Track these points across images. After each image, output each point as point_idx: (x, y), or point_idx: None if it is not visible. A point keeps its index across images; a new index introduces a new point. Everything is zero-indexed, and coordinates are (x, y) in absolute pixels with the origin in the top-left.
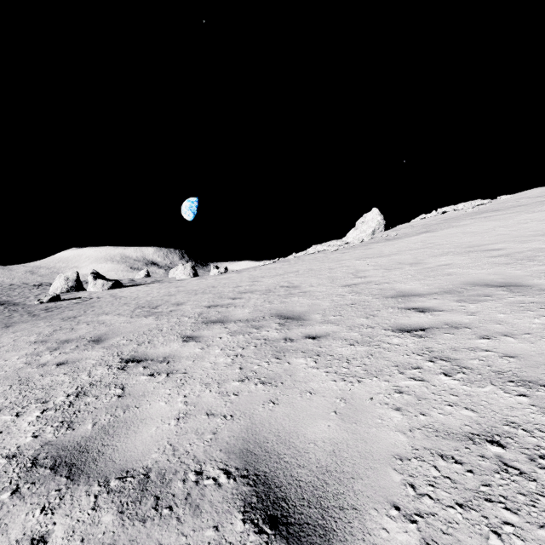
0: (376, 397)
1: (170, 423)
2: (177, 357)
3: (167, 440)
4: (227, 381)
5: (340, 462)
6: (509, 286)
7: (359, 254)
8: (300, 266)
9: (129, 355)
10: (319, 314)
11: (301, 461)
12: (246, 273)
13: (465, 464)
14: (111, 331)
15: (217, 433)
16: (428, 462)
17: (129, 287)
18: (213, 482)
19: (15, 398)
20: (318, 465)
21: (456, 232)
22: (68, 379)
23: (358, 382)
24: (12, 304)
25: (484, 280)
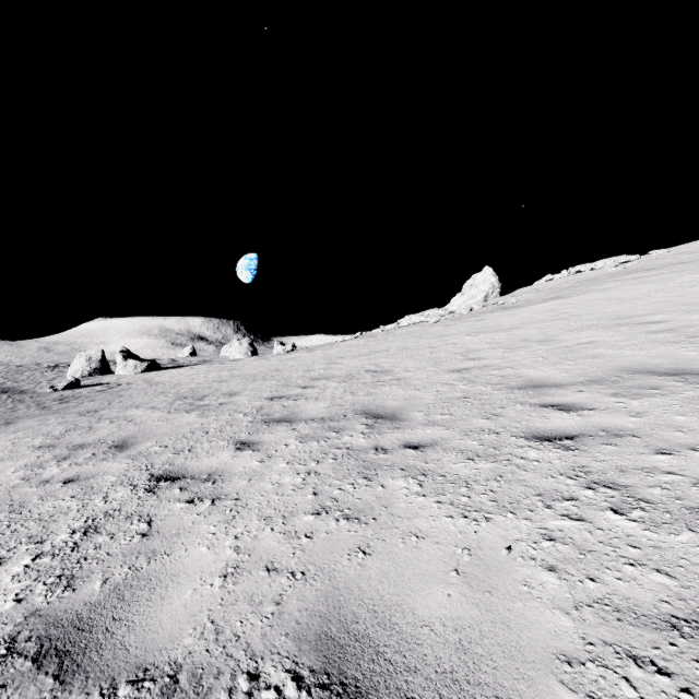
0: (516, 546)
1: (214, 583)
2: (227, 473)
3: (207, 614)
4: (296, 513)
5: (472, 665)
6: (683, 374)
7: (469, 327)
8: (390, 342)
9: (162, 469)
10: (421, 412)
11: (412, 661)
12: (320, 352)
13: (675, 676)
14: (141, 433)
15: (282, 602)
16: (615, 670)
17: (168, 369)
18: (275, 695)
19: (1, 533)
20: (438, 669)
21: (596, 298)
22: (76, 505)
23: (486, 521)
24: (18, 392)
25: (646, 365)
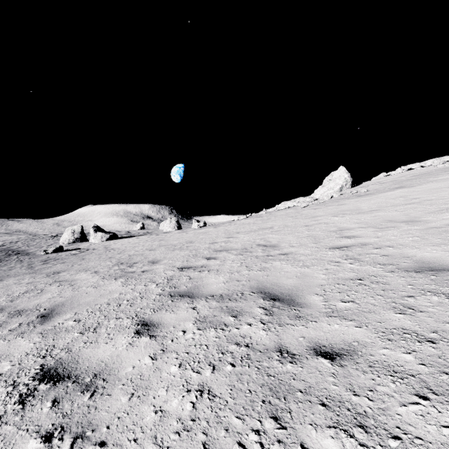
0: None
1: None
2: (112, 377)
3: None
4: None
5: None
6: None
7: (334, 210)
8: (273, 221)
9: (56, 359)
10: (318, 295)
11: None
12: (222, 228)
13: None
14: (71, 300)
15: None
16: None
17: (123, 238)
18: None
19: None
20: None
21: (439, 186)
22: None
23: None
24: (25, 254)
25: None
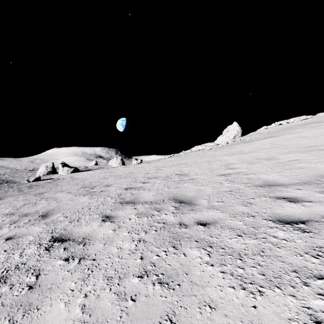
0: None
1: None
2: (93, 238)
3: None
4: (128, 275)
5: None
6: None
7: (227, 151)
8: (187, 159)
9: (59, 233)
10: (205, 200)
11: None
12: (153, 164)
13: None
14: (58, 207)
15: None
16: None
17: (83, 171)
18: None
19: None
20: None
21: (293, 136)
22: (4, 258)
23: (260, 294)
24: (12, 182)
25: None
